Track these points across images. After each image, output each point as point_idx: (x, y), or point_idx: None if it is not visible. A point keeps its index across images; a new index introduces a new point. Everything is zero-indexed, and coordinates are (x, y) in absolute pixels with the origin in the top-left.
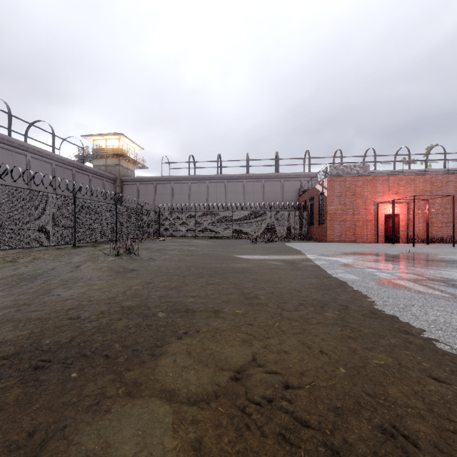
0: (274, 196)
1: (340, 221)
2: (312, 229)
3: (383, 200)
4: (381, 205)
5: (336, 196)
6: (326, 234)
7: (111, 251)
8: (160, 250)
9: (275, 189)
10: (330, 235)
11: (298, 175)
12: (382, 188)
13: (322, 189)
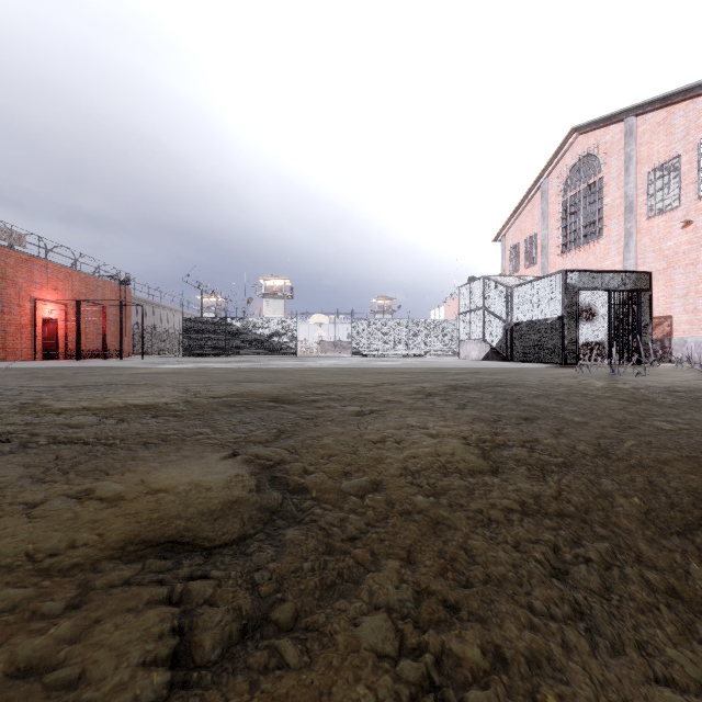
0: None
1: None
2: None
3: (42, 296)
4: (40, 303)
5: None
6: None
7: None
8: None
9: None
10: None
11: None
12: (40, 278)
13: None
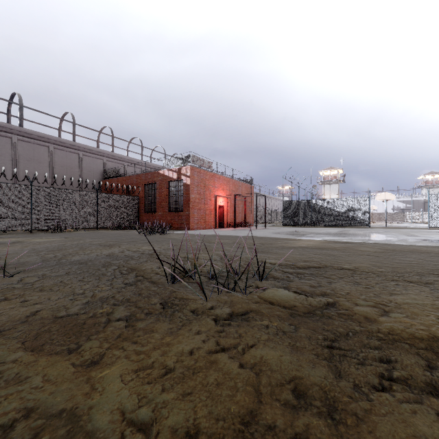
0: (69, 172)
1: (198, 209)
2: (150, 217)
3: (218, 194)
4: (217, 197)
5: (196, 185)
6: (189, 222)
7: (16, 301)
8: (150, 261)
9: (71, 163)
10: (192, 223)
11: (102, 152)
12: (217, 184)
13: (178, 176)
